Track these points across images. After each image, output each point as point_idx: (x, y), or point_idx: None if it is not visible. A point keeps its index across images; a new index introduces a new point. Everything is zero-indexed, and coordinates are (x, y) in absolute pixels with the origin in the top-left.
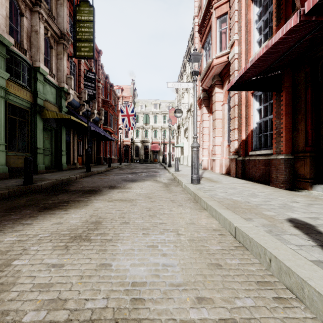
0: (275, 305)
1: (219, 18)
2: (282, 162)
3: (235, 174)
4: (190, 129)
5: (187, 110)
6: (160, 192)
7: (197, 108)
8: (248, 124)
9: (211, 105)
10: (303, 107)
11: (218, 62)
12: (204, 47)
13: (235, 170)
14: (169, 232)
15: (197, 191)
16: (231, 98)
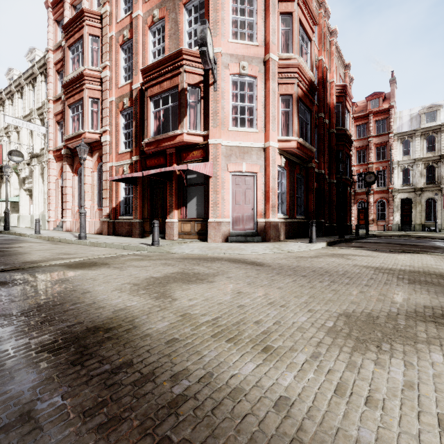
0: (136, 251)
1: (91, 98)
2: (138, 224)
3: (108, 233)
4: (37, 182)
5: (32, 156)
6: (61, 246)
7: (52, 160)
8: (117, 197)
9: (77, 166)
10: (147, 196)
11: (90, 136)
12: (71, 107)
13: (108, 230)
14: (101, 250)
15: (94, 241)
16: (104, 173)
